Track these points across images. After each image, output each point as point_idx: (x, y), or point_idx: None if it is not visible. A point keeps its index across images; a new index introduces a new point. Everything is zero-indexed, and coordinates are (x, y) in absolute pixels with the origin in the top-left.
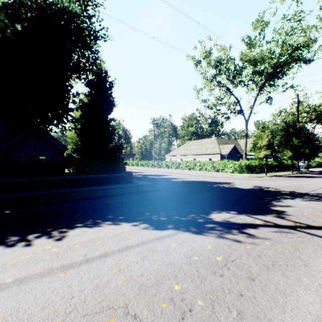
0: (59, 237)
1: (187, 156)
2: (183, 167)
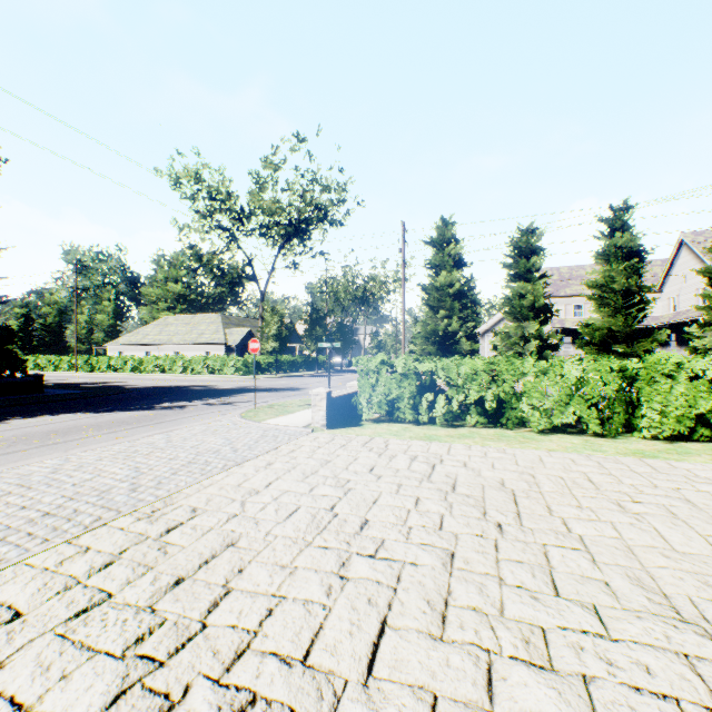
0: (2, 423)
1: (163, 347)
2: (151, 369)
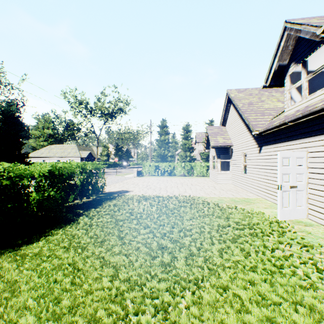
0: None
1: (51, 158)
2: None
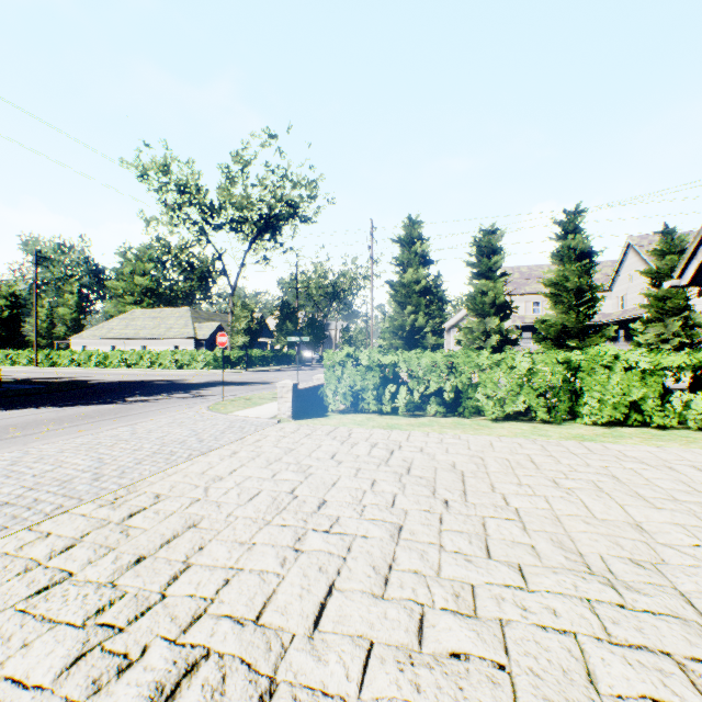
0: None
1: (130, 341)
2: (117, 363)
